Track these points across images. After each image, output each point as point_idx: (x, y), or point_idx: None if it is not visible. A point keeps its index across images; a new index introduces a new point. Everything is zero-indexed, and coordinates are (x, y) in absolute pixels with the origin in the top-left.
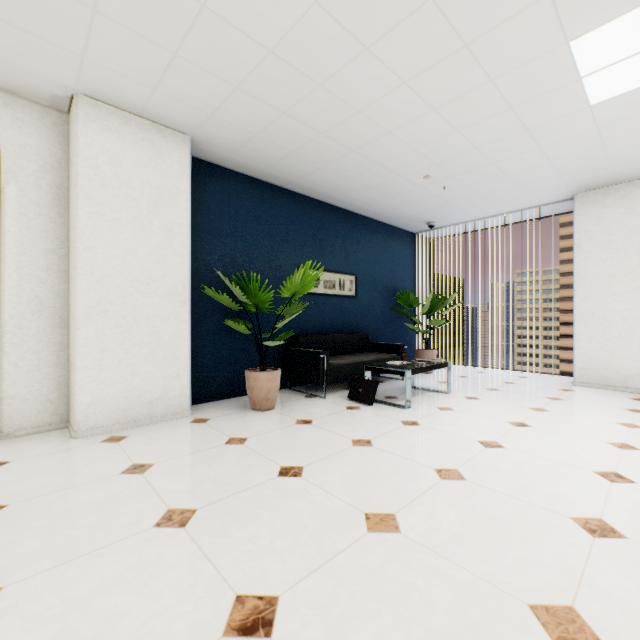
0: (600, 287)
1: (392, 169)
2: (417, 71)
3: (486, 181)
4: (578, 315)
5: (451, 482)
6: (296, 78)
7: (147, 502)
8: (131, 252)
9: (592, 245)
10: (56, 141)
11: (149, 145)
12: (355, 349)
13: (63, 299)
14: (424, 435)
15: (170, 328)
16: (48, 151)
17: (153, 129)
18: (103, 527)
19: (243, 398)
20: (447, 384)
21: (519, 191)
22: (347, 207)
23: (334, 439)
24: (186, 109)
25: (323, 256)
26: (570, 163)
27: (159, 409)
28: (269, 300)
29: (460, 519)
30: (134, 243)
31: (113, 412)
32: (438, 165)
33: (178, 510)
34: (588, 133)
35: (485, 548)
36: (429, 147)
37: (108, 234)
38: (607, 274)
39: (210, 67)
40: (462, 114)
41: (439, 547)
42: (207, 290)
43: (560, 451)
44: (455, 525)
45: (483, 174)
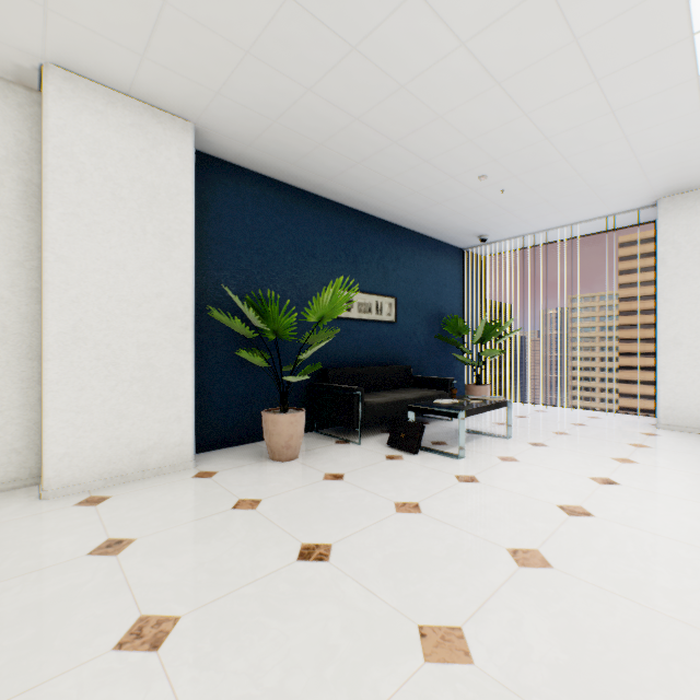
0: (691, 310)
1: (441, 167)
2: (480, 25)
3: (554, 182)
4: (663, 344)
5: (533, 571)
6: (323, 38)
7: (113, 604)
8: (117, 265)
9: (680, 260)
10: (23, 126)
11: (141, 132)
12: (395, 384)
13: (33, 323)
14: (486, 496)
15: (168, 360)
16: (13, 138)
17: (146, 112)
18: (40, 649)
19: (261, 444)
20: (507, 427)
21: (592, 195)
22: (385, 217)
23: (372, 502)
24: (185, 85)
25: (357, 274)
26: (659, 158)
27: (154, 460)
28: (291, 325)
29: (557, 638)
30: (121, 254)
31: (94, 465)
32: (497, 161)
33: (153, 618)
34: (689, 116)
35: (606, 697)
36: (488, 137)
37: (87, 242)
38: (699, 294)
39: (211, 22)
40: (533, 90)
41: (535, 694)
42: (214, 313)
43: (669, 522)
44: (552, 650)
45: (551, 173)
